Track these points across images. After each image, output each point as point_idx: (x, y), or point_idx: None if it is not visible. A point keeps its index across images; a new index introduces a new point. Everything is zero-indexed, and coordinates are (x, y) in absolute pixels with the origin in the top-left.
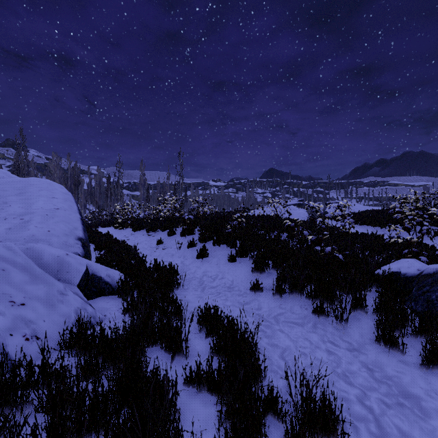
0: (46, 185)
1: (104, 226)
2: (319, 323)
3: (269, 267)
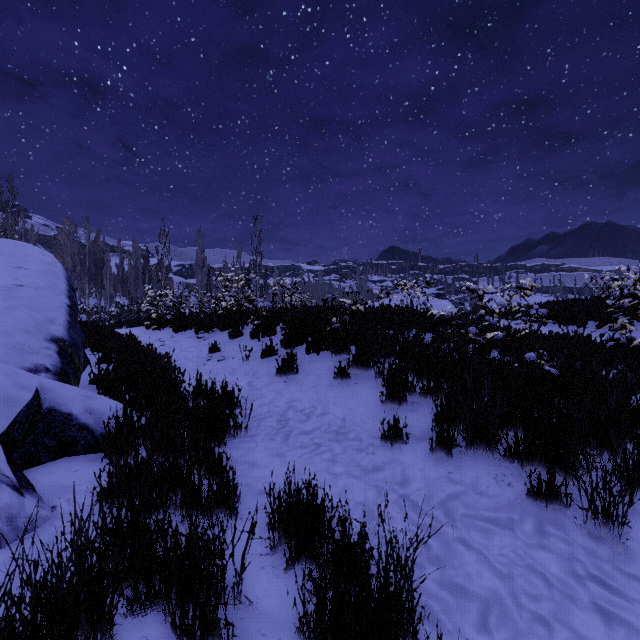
0: (14, 248)
1: (131, 325)
2: (548, 521)
3: (414, 392)
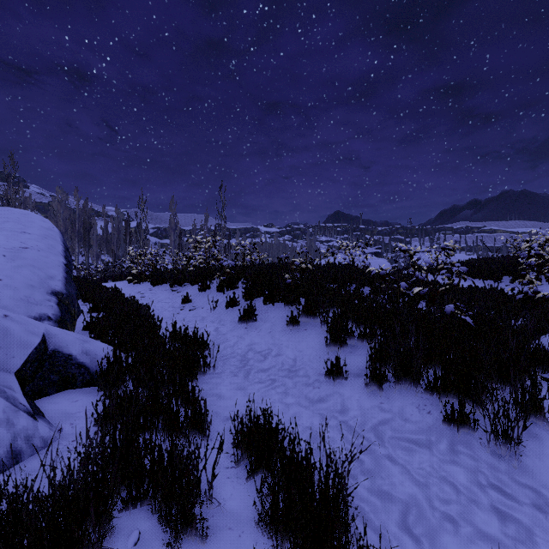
0: (18, 215)
1: (115, 279)
2: (459, 442)
3: (353, 336)
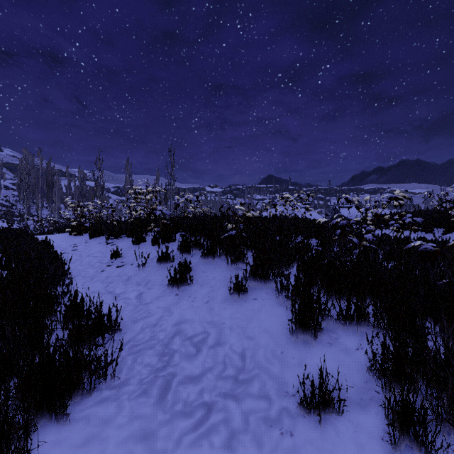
0: None
1: (60, 231)
2: None
3: (328, 316)
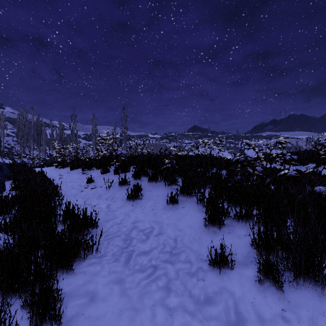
0: None
1: (48, 165)
2: None
3: (229, 216)
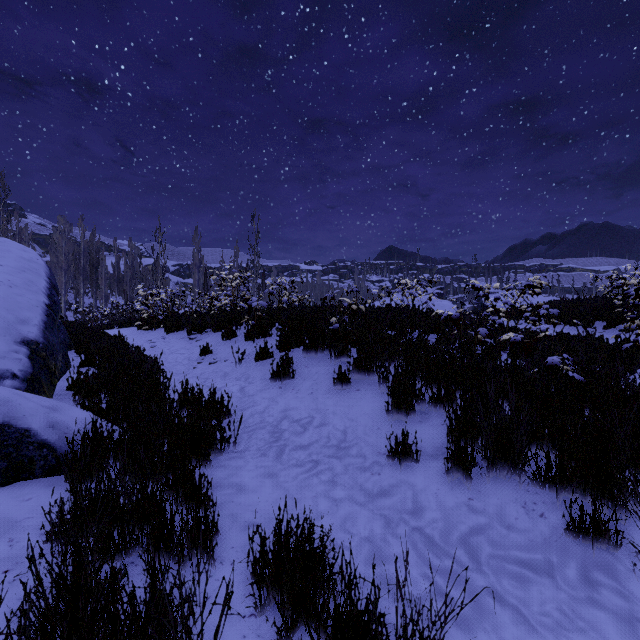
0: None
1: (123, 325)
2: (596, 566)
3: (423, 400)
